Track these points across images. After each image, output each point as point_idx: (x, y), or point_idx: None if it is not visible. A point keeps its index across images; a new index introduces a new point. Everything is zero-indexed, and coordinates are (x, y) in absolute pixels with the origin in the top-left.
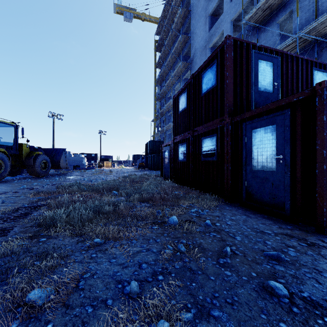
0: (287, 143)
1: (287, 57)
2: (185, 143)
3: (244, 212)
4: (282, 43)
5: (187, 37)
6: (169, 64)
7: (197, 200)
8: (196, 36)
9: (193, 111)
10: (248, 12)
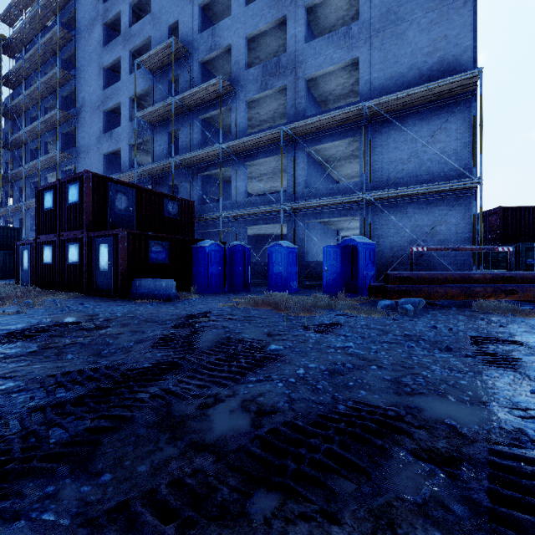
0: (112, 256)
1: (143, 190)
2: (51, 246)
3: (91, 298)
4: (164, 160)
5: (70, 75)
6: (35, 95)
7: (57, 296)
8: (85, 82)
9: (60, 215)
10: (150, 96)
